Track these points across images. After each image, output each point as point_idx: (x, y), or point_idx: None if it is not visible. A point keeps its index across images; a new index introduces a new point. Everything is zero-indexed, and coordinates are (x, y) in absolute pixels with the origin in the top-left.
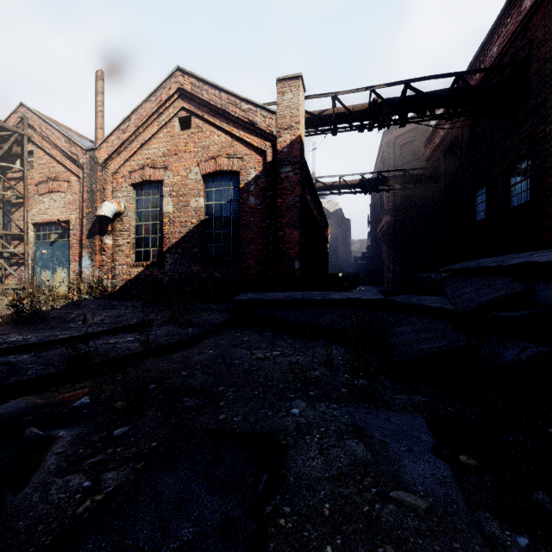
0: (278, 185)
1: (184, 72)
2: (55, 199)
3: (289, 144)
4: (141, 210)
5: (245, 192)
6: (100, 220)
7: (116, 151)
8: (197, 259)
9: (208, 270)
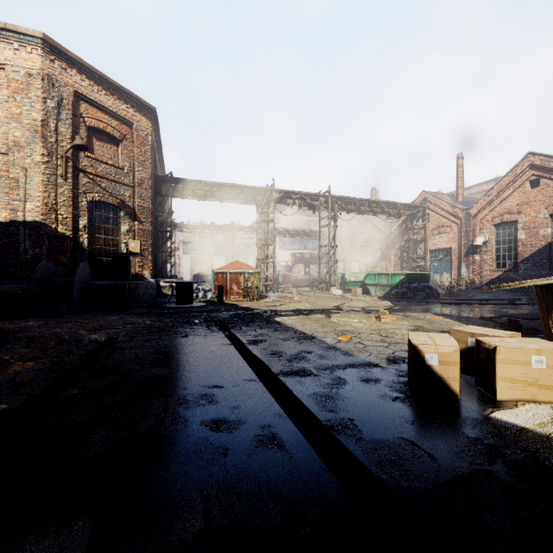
0: None
1: (534, 154)
2: (442, 237)
3: None
4: (499, 238)
5: None
6: (472, 246)
7: (483, 207)
8: (545, 266)
9: None
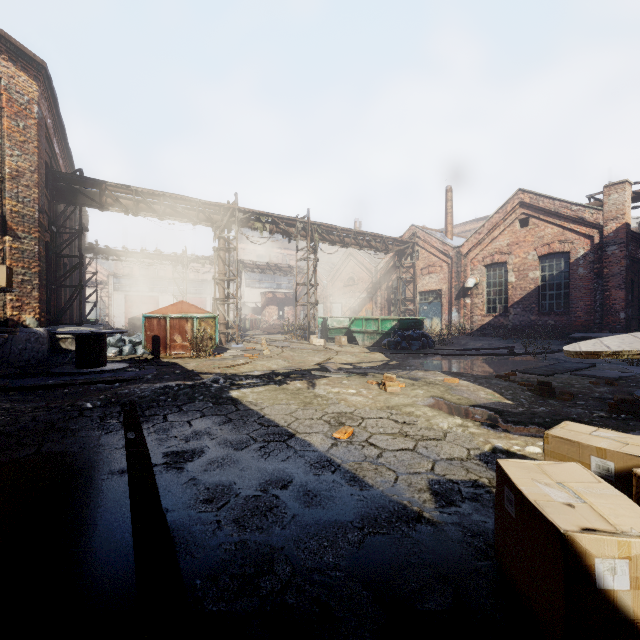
0: (604, 259)
1: (524, 191)
2: (432, 277)
3: (614, 230)
4: (490, 281)
5: (574, 266)
6: (463, 289)
7: (474, 246)
8: (534, 311)
9: (543, 319)
